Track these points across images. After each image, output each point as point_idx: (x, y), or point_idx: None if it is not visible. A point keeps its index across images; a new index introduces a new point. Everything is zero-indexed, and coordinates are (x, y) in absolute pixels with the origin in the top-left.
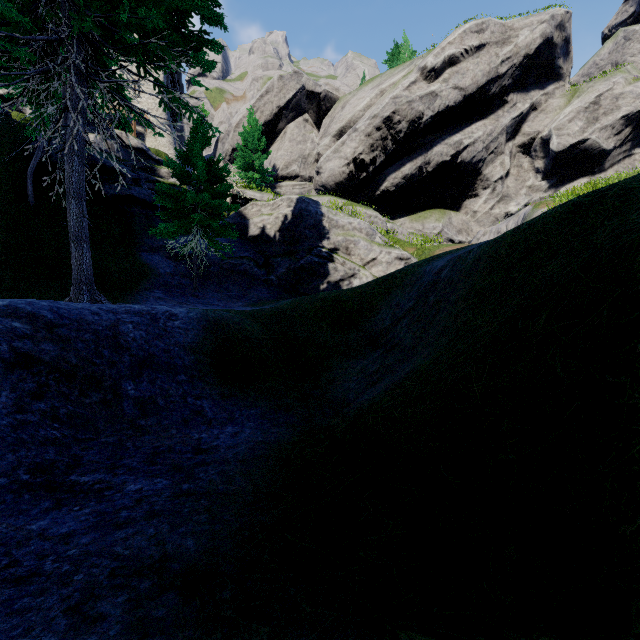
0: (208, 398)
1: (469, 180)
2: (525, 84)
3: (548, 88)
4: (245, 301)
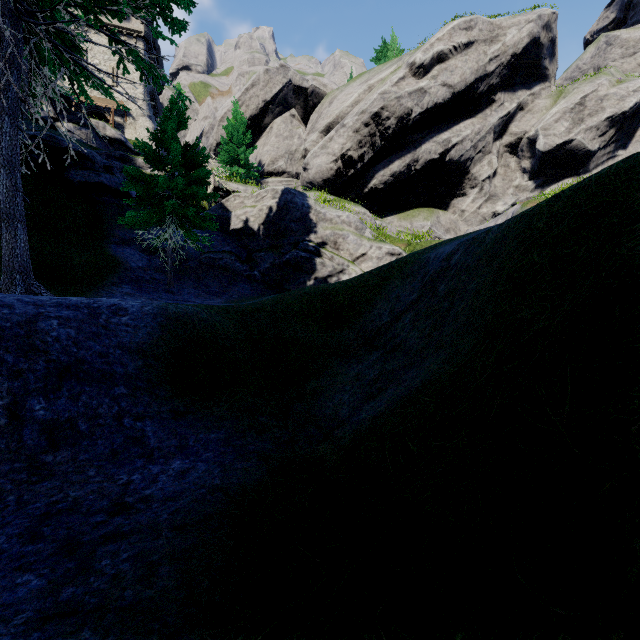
0: (154, 418)
1: (457, 179)
2: (512, 83)
3: (534, 88)
4: (225, 298)
